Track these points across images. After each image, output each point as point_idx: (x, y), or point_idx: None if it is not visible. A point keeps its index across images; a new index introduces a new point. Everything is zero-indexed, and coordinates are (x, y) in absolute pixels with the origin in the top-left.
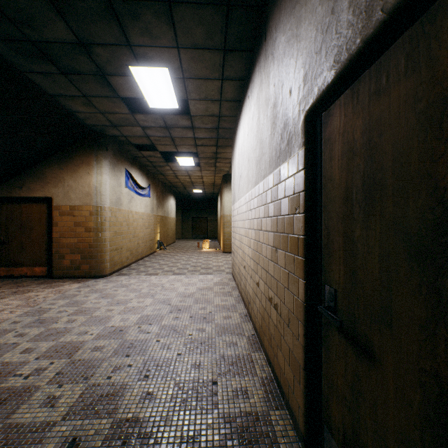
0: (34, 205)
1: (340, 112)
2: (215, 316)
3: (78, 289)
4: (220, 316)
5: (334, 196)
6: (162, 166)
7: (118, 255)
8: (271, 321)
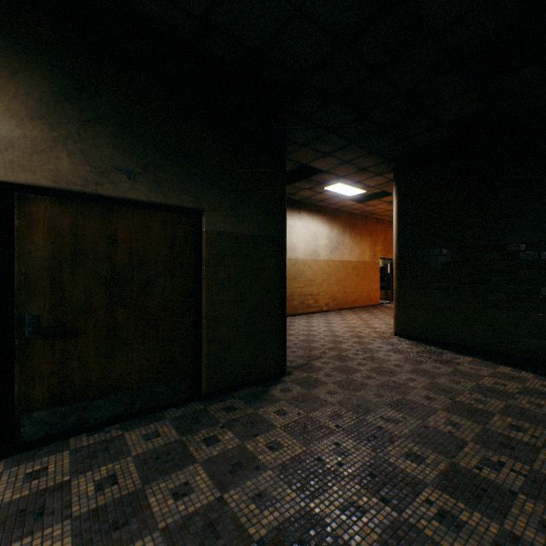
0: None
1: (47, 206)
2: None
3: None
4: None
5: (38, 255)
6: None
7: None
8: None
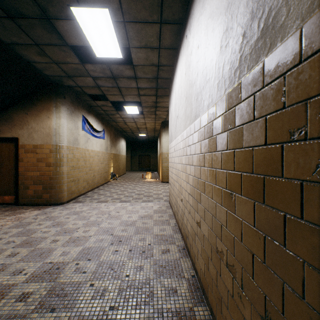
0: (4, 144)
1: None
2: (154, 249)
3: (36, 216)
4: (159, 249)
5: None
6: (113, 114)
7: (75, 185)
8: (222, 282)
